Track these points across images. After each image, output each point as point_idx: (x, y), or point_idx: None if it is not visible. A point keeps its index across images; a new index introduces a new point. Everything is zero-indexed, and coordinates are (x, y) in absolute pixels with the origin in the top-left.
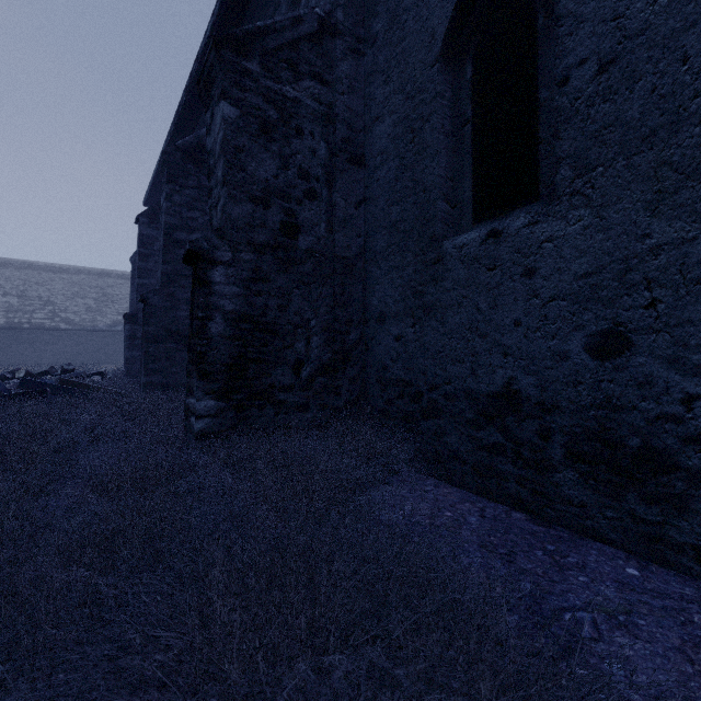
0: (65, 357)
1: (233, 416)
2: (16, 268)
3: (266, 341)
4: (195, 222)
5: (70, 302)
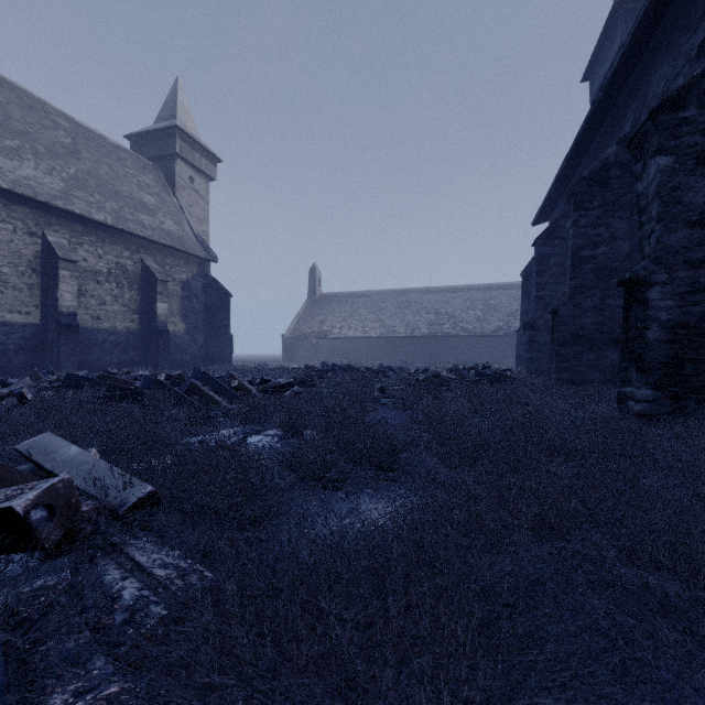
0: (462, 358)
1: (669, 405)
2: (432, 293)
3: (704, 343)
4: (599, 238)
5: (465, 314)
